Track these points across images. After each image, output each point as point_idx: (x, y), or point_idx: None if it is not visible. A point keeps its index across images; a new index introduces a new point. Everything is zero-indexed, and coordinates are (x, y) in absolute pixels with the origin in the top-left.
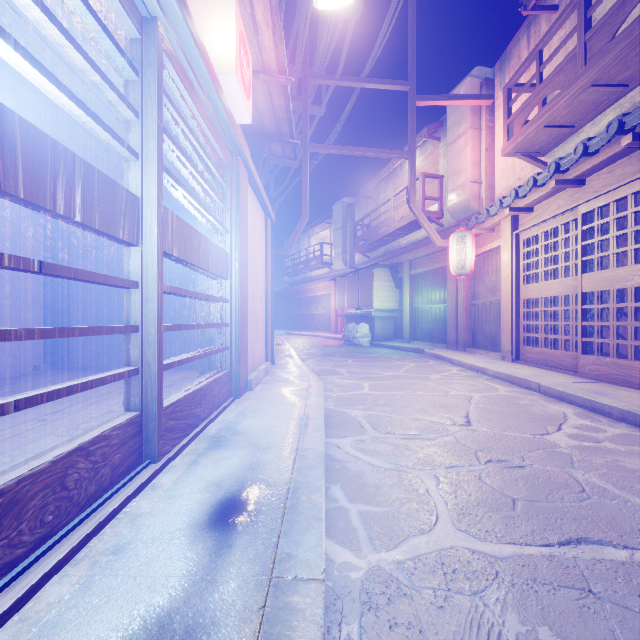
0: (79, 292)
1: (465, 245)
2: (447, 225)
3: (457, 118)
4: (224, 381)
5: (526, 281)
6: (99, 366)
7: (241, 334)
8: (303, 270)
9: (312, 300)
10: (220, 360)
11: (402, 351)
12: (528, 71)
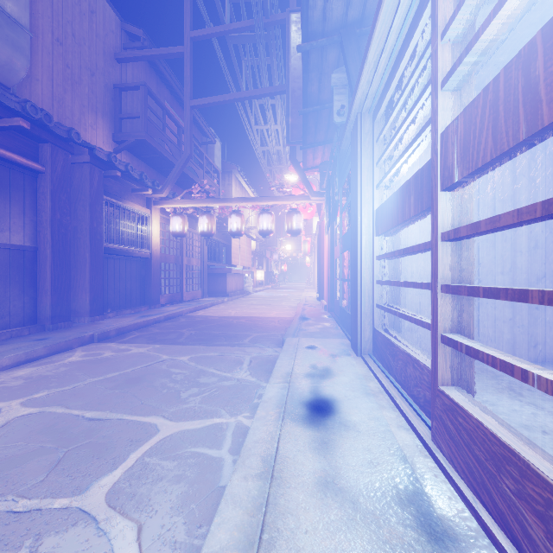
0: None
1: None
2: None
3: None
4: None
5: None
6: None
7: None
8: None
9: None
10: None
11: None
12: None
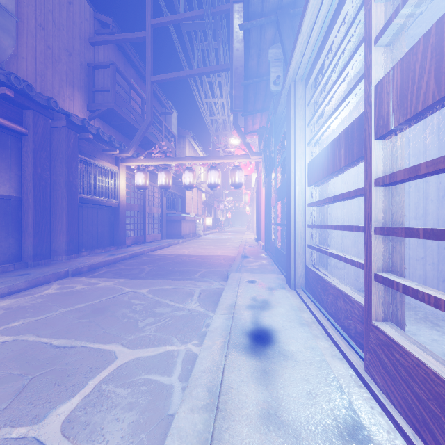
0: None
1: None
2: None
3: None
4: None
5: None
6: None
7: None
8: None
9: None
10: None
11: None
12: None
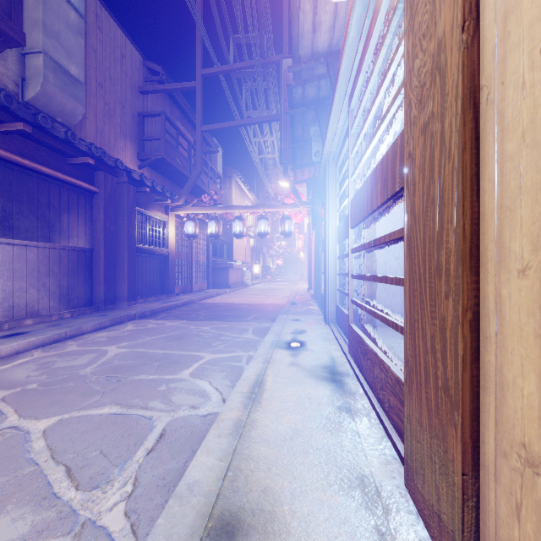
0: None
1: None
2: None
3: None
4: (393, 385)
5: None
6: None
7: (413, 313)
8: None
9: None
10: None
11: None
12: None
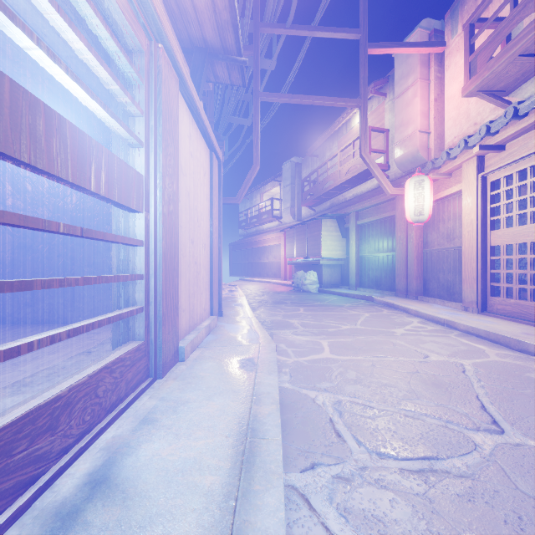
0: (7, 238)
1: (423, 190)
2: (393, 177)
3: (405, 71)
4: (130, 361)
5: (494, 226)
6: (29, 319)
7: (165, 289)
8: (255, 223)
9: (263, 250)
10: (133, 326)
11: (350, 298)
12: (486, 11)
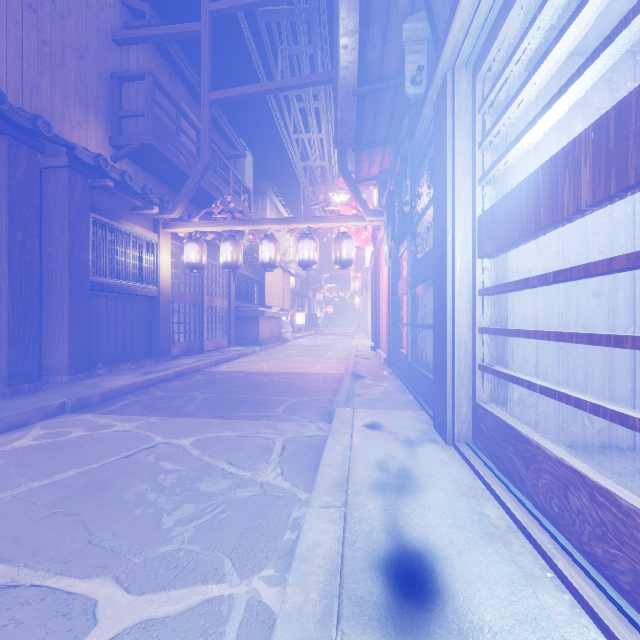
0: None
1: None
2: None
3: None
4: None
5: None
6: None
7: None
8: None
9: None
10: None
11: None
12: None
